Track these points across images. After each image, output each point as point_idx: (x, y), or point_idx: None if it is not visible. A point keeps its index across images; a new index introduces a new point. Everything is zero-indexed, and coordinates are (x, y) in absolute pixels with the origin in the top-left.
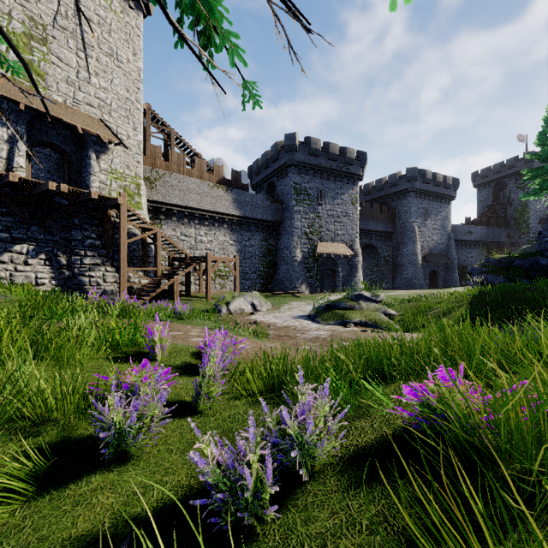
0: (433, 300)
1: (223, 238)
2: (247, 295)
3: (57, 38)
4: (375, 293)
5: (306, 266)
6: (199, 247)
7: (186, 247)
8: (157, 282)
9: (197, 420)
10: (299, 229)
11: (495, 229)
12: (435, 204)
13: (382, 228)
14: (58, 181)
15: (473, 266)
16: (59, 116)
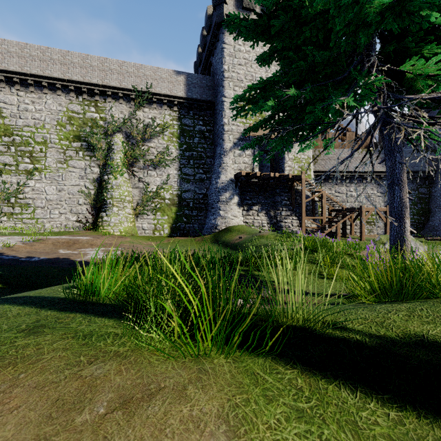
0: None
1: (370, 191)
2: None
3: None
4: None
5: None
6: (349, 200)
7: (338, 201)
8: (323, 226)
9: None
10: None
11: None
12: None
13: None
14: (260, 168)
15: None
16: (272, 135)
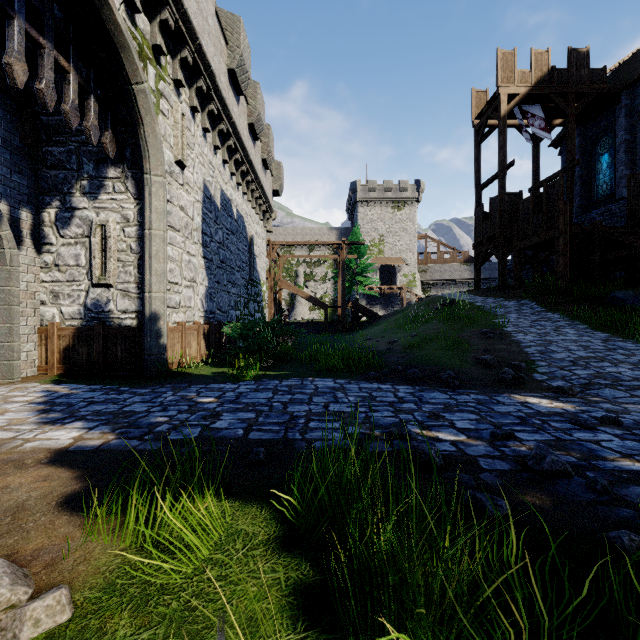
0: None
1: None
2: None
3: (387, 237)
4: None
5: None
6: None
7: None
8: None
9: None
10: None
11: None
12: None
13: None
14: None
15: None
16: (386, 263)
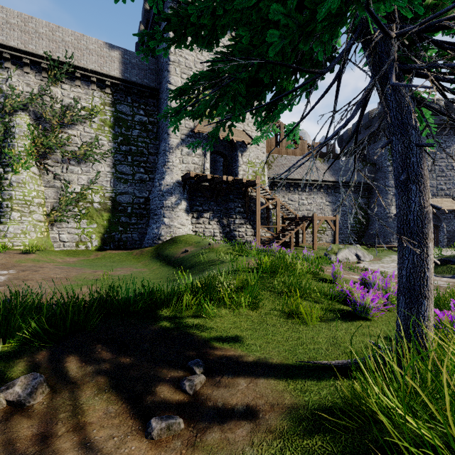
0: None
1: (319, 200)
2: (351, 248)
3: None
4: None
5: None
6: (301, 209)
7: (291, 209)
8: (278, 235)
9: (390, 313)
10: (393, 188)
11: None
12: None
13: None
14: (213, 172)
15: None
16: (225, 134)
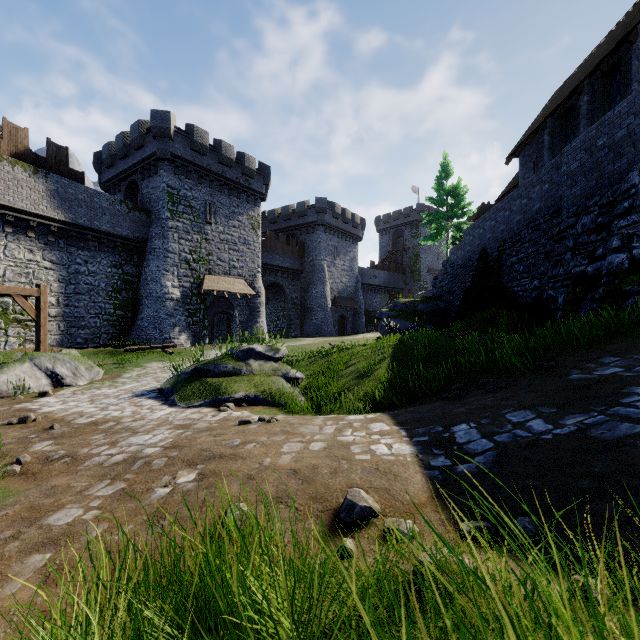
0: (347, 352)
1: (26, 255)
2: (43, 358)
3: None
4: (274, 346)
5: (187, 308)
6: None
7: None
8: None
9: None
10: (176, 254)
11: (395, 274)
12: (344, 242)
13: (289, 264)
14: None
15: (381, 310)
16: None
